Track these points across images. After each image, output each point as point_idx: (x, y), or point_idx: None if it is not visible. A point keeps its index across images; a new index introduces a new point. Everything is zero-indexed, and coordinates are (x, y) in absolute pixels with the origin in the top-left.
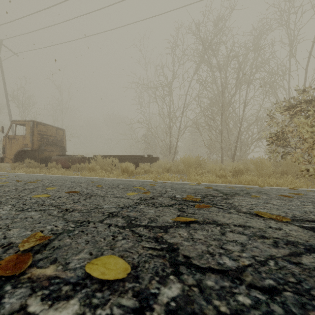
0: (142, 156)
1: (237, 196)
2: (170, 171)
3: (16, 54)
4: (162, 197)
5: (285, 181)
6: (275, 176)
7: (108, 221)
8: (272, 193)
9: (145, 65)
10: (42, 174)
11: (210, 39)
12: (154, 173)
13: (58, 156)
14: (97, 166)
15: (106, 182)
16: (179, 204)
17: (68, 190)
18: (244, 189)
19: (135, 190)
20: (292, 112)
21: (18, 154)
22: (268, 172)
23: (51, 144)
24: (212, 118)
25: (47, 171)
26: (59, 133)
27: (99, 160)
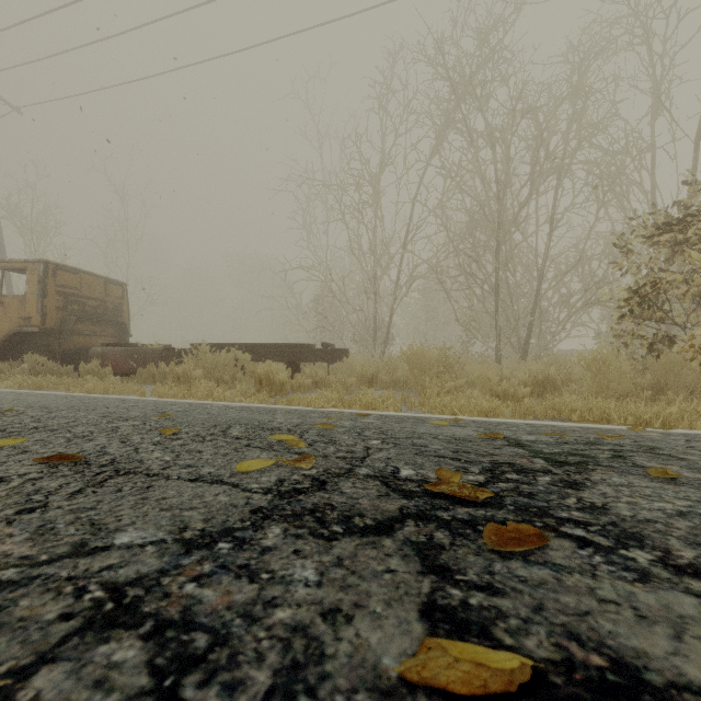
0: (310, 347)
1: (600, 471)
2: (376, 382)
3: (18, 110)
4: (355, 476)
5: (679, 410)
6: (640, 397)
7: (54, 675)
8: (695, 456)
9: (318, 140)
10: (47, 393)
11: (471, 72)
12: (337, 387)
13: (107, 346)
14: (196, 370)
15: (199, 416)
16: (419, 517)
17: (59, 449)
18: (595, 438)
19: (271, 445)
20: (681, 236)
21: (10, 341)
22: (626, 386)
23: (91, 318)
24: (475, 258)
25: (75, 382)
26: (112, 291)
27: (204, 357)
